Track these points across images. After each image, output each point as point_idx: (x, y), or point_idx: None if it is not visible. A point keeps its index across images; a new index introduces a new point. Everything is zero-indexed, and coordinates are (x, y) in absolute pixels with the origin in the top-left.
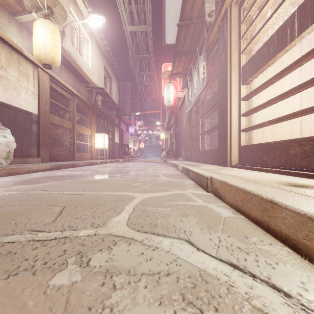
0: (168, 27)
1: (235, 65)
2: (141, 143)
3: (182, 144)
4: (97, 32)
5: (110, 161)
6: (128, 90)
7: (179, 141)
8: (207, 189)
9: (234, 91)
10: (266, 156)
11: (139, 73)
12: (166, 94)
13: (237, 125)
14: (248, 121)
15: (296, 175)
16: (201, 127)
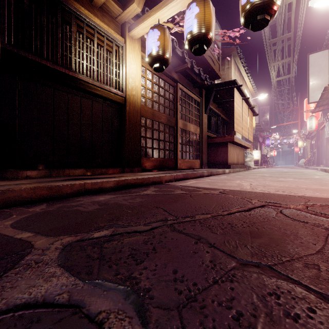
0: (311, 93)
1: None
2: (273, 151)
3: (323, 156)
4: (253, 88)
5: (262, 167)
6: (267, 112)
7: (320, 153)
8: (325, 171)
9: None
10: None
11: (277, 98)
12: (308, 124)
13: None
14: None
15: None
16: None
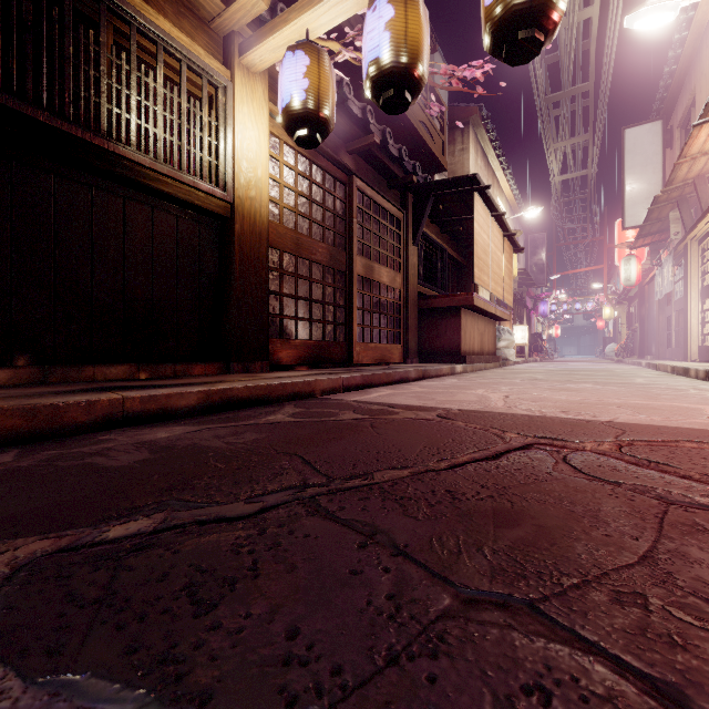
0: (628, 209)
1: (695, 286)
2: (554, 327)
3: (652, 337)
4: (513, 196)
5: (532, 360)
6: (542, 245)
7: (646, 331)
8: (656, 369)
9: (693, 305)
10: (707, 354)
11: (563, 217)
12: (623, 271)
13: (697, 331)
14: (708, 327)
15: (707, 363)
16: (674, 321)
